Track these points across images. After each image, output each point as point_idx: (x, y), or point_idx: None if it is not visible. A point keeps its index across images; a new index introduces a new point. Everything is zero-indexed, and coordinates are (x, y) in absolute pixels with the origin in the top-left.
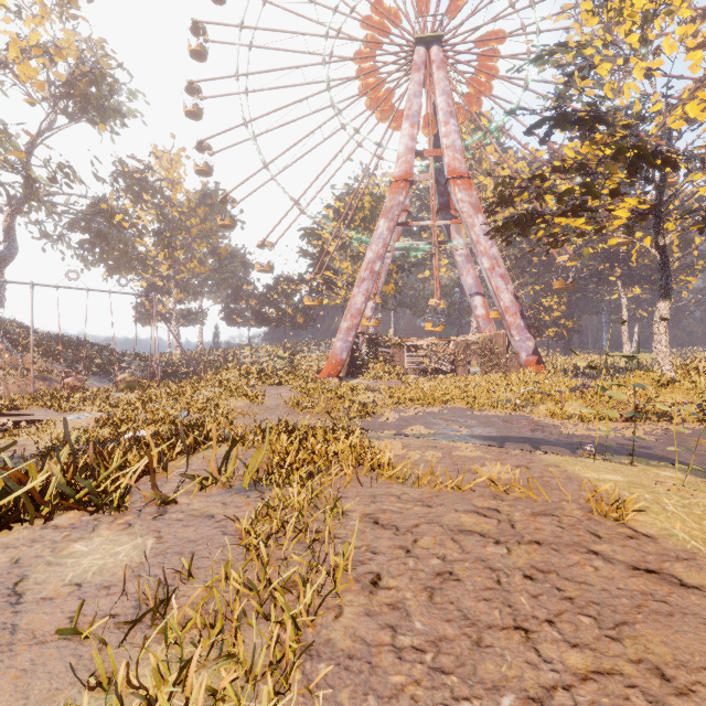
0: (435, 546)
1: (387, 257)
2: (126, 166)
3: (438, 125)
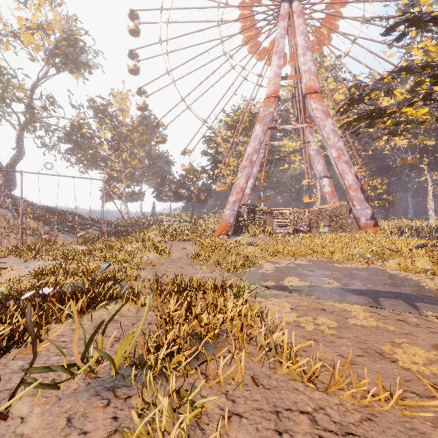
0: None
1: (261, 153)
2: (95, 101)
3: (298, 57)
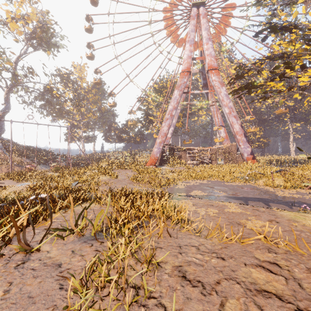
0: None
1: (178, 109)
2: (60, 71)
3: (203, 45)
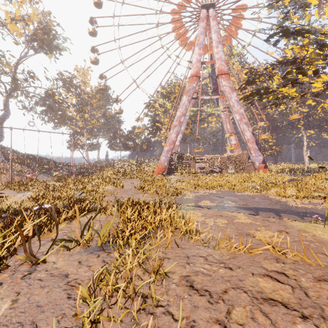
0: (248, 321)
1: (187, 115)
2: (63, 75)
3: (213, 48)
